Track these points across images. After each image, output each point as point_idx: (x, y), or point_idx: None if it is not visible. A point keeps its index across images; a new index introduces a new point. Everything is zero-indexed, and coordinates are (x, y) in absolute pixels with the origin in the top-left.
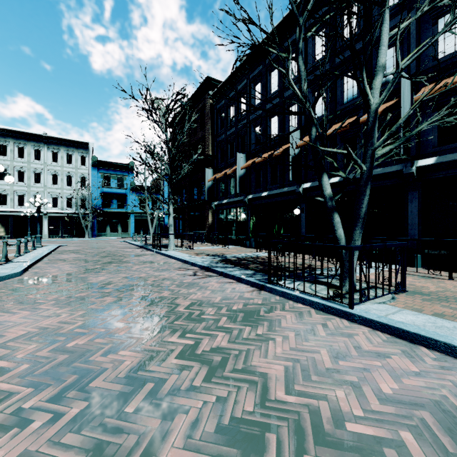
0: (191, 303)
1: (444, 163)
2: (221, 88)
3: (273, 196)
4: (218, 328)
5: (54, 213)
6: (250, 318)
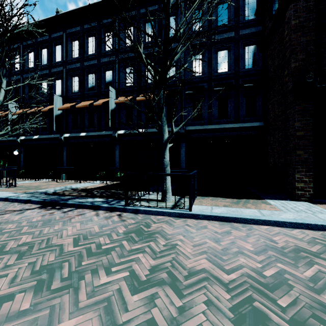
0: None
1: (71, 137)
2: None
3: (4, 141)
4: None
5: None
6: None
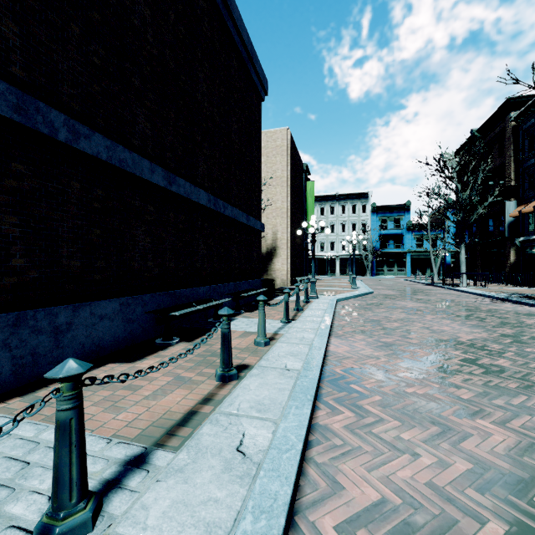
0: (489, 309)
1: None
2: (529, 108)
3: None
4: (506, 314)
5: (343, 255)
6: (528, 315)
